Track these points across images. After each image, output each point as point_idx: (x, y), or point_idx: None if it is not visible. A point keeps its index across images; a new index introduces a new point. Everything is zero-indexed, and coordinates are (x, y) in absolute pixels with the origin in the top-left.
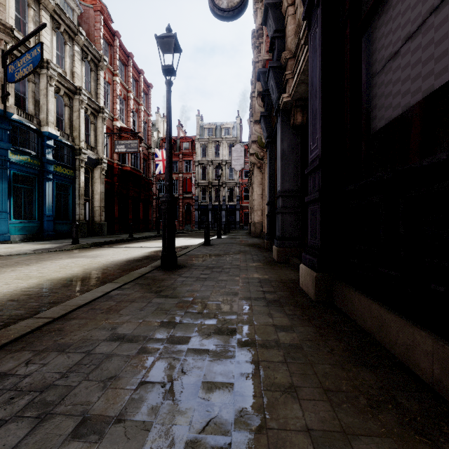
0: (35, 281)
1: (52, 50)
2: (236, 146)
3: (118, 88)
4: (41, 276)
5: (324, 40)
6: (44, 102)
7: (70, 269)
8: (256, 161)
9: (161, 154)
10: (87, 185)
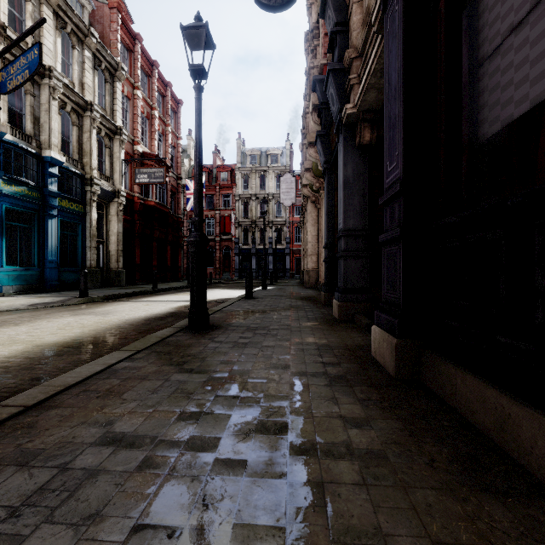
0: (20, 348)
1: (56, 55)
2: (286, 176)
3: (140, 104)
4: (30, 341)
5: (407, 20)
6: (46, 120)
7: (70, 330)
8: (310, 193)
9: (192, 186)
10: (101, 224)
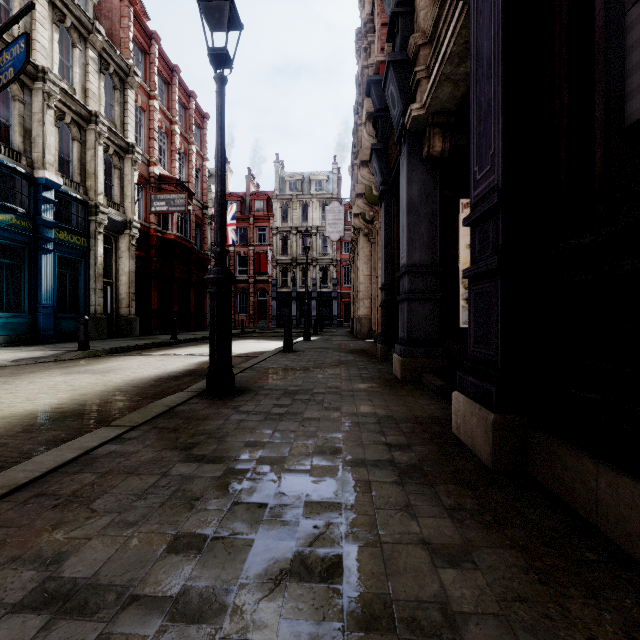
0: None
1: (52, 55)
2: (333, 205)
3: (157, 117)
4: None
5: None
6: (39, 133)
7: (54, 394)
8: (362, 225)
9: None
10: (108, 261)
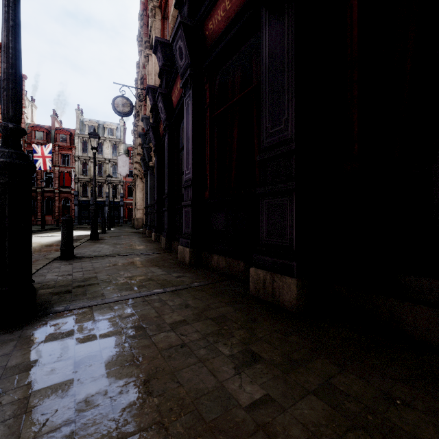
0: None
1: None
2: (122, 156)
3: None
4: None
5: (158, 167)
6: None
7: None
8: (139, 173)
9: (40, 150)
10: None
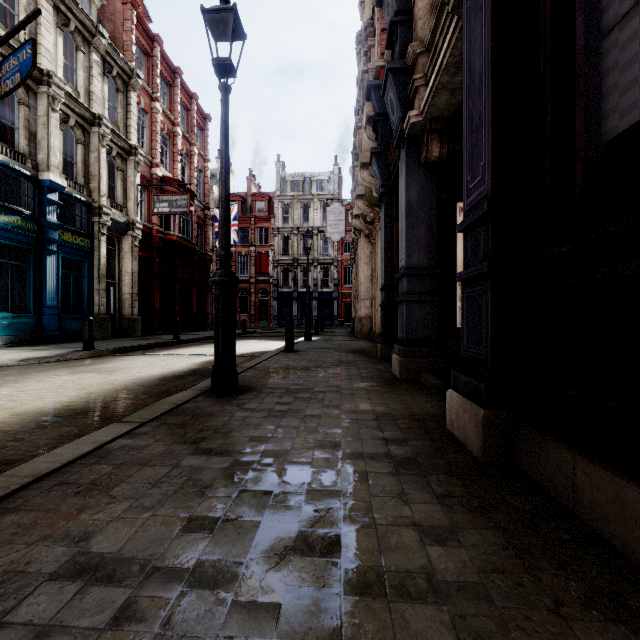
0: None
1: (56, 58)
2: (333, 206)
3: (160, 119)
4: (9, 407)
5: None
6: (44, 136)
7: (64, 393)
8: (363, 226)
9: None
10: (111, 262)
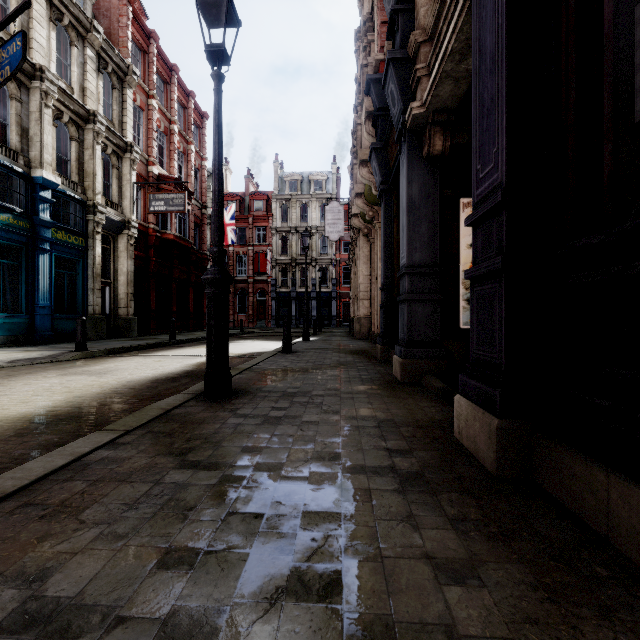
0: None
1: (49, 53)
2: (332, 205)
3: (156, 117)
4: None
5: None
6: (36, 132)
7: (49, 396)
8: (362, 225)
9: None
10: (107, 261)
